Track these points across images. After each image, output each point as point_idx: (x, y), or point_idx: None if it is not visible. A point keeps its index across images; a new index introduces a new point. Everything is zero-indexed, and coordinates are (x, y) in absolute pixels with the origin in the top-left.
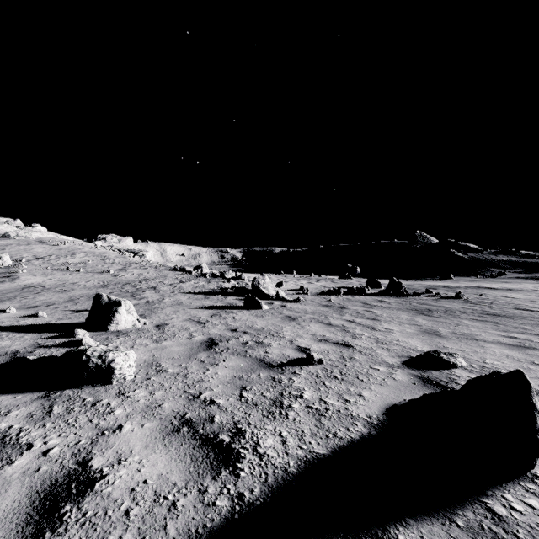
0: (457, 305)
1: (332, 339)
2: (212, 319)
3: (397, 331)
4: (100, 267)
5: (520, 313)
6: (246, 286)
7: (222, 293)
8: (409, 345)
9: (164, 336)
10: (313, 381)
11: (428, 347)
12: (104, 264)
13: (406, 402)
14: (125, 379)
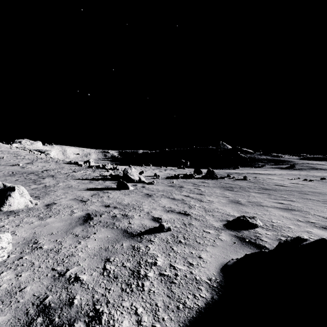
0: (245, 183)
1: (176, 210)
2: (92, 198)
3: (216, 202)
4: (12, 161)
5: (279, 188)
6: (119, 174)
7: (103, 179)
8: (225, 212)
9: (50, 214)
10: (164, 247)
11: (236, 212)
12: (15, 159)
13: (234, 261)
14: None
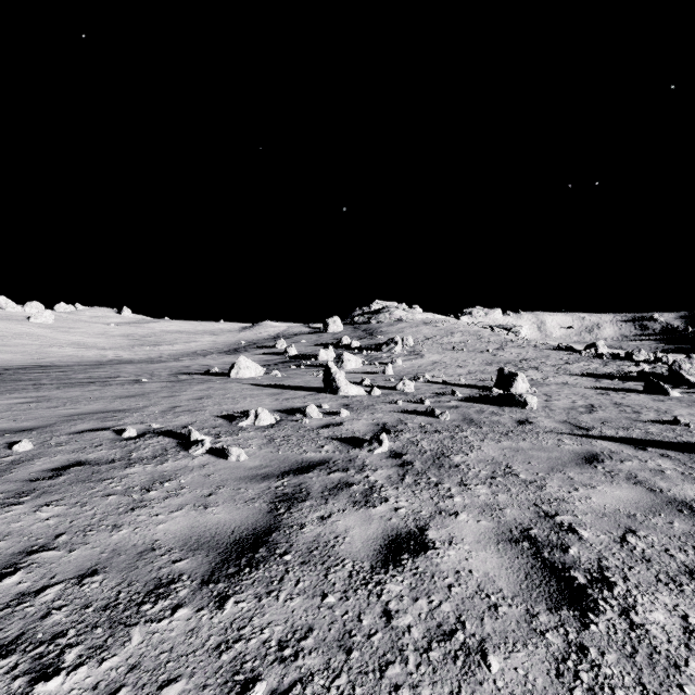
0: None
1: None
2: (597, 396)
3: None
4: (478, 346)
5: None
6: (665, 372)
7: (621, 378)
8: None
9: (551, 399)
10: (665, 429)
11: None
12: (480, 344)
13: None
14: (532, 408)
